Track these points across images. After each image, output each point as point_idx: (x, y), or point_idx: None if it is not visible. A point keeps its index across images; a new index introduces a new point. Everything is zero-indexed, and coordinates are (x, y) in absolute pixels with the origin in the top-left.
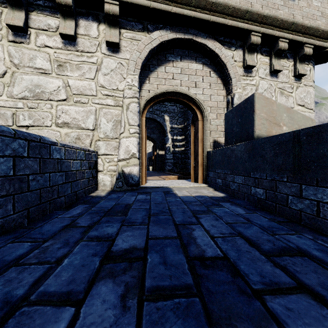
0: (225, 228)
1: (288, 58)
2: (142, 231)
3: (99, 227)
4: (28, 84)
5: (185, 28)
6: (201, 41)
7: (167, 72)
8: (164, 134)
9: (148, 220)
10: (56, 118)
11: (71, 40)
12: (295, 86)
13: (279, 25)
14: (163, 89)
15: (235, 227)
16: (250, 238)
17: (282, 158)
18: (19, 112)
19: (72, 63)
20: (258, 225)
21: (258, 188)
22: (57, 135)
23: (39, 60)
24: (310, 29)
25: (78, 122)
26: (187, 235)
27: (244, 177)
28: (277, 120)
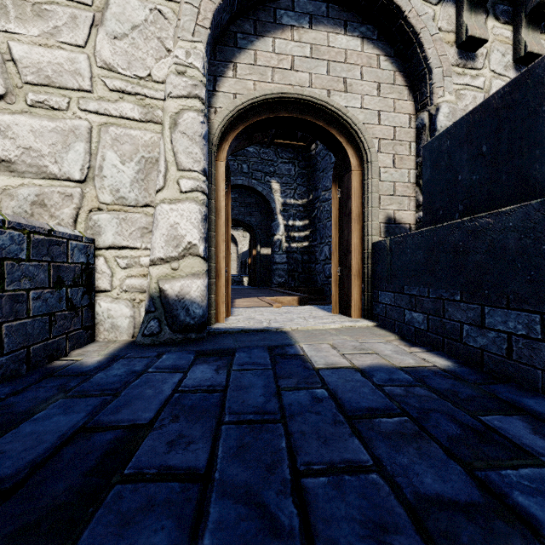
0: None
1: None
2: None
3: None
4: None
5: None
6: None
7: (278, 52)
8: (271, 216)
9: None
10: None
11: None
12: None
13: None
14: (269, 92)
15: None
16: None
17: None
18: None
19: None
20: None
21: None
22: None
23: None
24: None
25: (39, 160)
26: None
27: (539, 315)
28: None
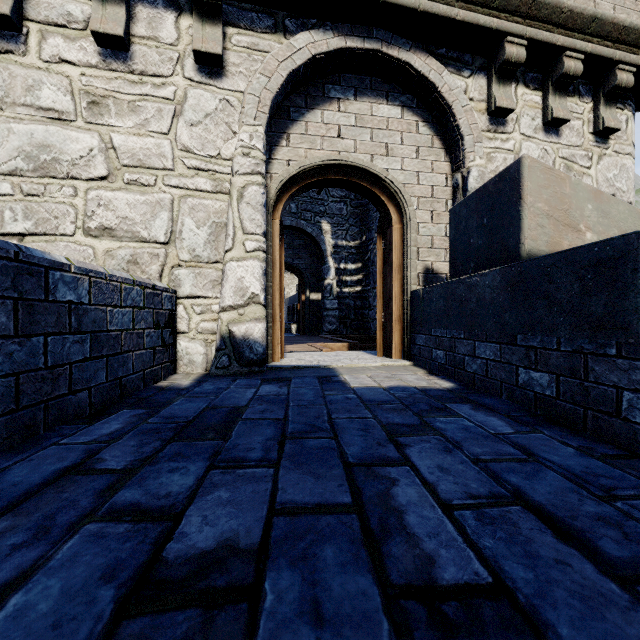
0: (473, 477)
1: (582, 94)
2: (260, 484)
3: (152, 474)
4: (23, 142)
5: (366, 28)
6: (399, 56)
7: (326, 123)
8: (321, 258)
9: (280, 450)
10: (85, 218)
11: (118, 48)
12: (596, 154)
13: (565, 22)
14: (318, 159)
15: (498, 473)
16: (548, 510)
17: (604, 298)
18: (3, 204)
19: (120, 99)
20: (555, 468)
21: (537, 372)
22: (87, 253)
23: (48, 90)
24: (629, 32)
25: (133, 227)
26: (377, 497)
27: (499, 345)
28: (573, 217)
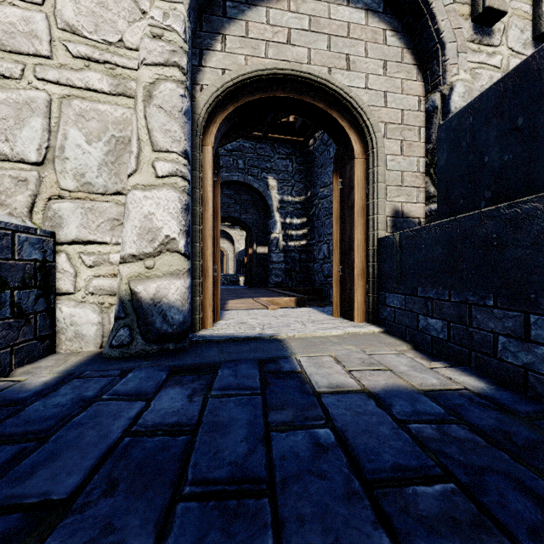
0: None
1: None
2: None
3: None
4: None
5: None
6: None
7: (272, 24)
8: (268, 213)
9: None
10: None
11: None
12: None
13: None
14: (262, 67)
15: None
16: None
17: None
18: None
19: None
20: None
21: None
22: None
23: None
24: None
25: None
26: None
27: None
28: None
